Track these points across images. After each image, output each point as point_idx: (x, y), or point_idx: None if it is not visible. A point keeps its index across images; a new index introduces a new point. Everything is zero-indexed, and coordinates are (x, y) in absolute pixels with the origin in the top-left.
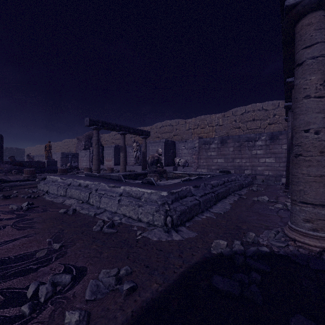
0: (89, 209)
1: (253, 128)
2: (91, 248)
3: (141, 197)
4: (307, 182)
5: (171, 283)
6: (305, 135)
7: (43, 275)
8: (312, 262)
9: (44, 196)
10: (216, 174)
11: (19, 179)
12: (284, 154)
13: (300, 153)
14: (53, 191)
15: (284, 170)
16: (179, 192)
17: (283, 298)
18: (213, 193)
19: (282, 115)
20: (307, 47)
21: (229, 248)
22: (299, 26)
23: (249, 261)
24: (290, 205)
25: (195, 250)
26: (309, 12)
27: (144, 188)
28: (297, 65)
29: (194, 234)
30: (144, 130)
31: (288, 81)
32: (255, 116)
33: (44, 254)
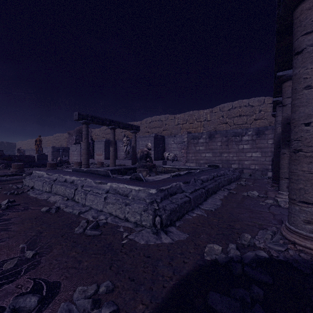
0: (74, 207)
1: (239, 123)
2: (70, 256)
3: (129, 195)
4: (308, 180)
5: (160, 303)
6: (306, 129)
7: (5, 296)
8: None
9: (28, 192)
10: (204, 168)
11: (6, 173)
12: (269, 149)
13: (300, 148)
14: (38, 186)
15: (269, 164)
16: (168, 188)
17: None
18: (203, 188)
19: (267, 111)
20: (308, 34)
21: (224, 254)
22: (299, 11)
23: (248, 270)
24: (281, 201)
25: (187, 256)
26: None
27: (132, 184)
28: (296, 54)
29: (185, 236)
30: (134, 125)
31: (279, 75)
32: (242, 111)
33: (12, 265)
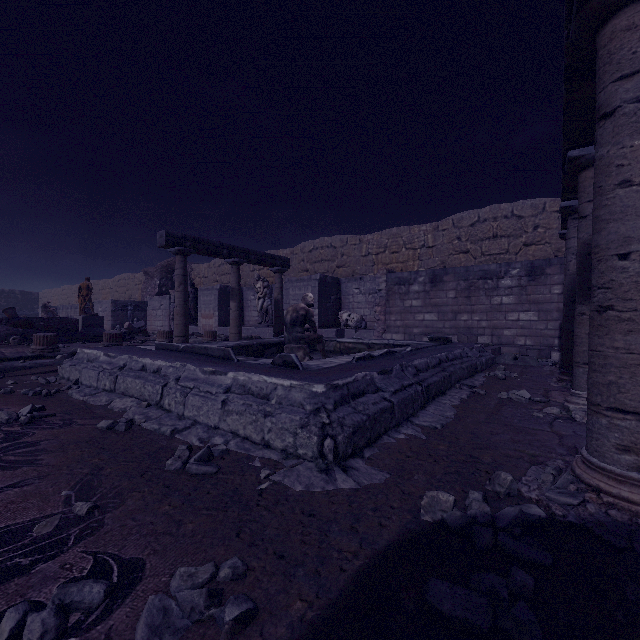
0: (161, 421)
1: (493, 252)
2: (159, 512)
3: (271, 396)
4: (625, 366)
5: (334, 599)
6: (621, 265)
7: (42, 583)
8: (639, 540)
9: (69, 392)
10: (422, 344)
11: (22, 354)
12: (555, 305)
13: (609, 303)
14: (89, 380)
15: (555, 337)
16: (349, 384)
17: (588, 633)
18: (418, 384)
19: (550, 227)
20: (624, 78)
21: (459, 511)
22: (607, 33)
23: (505, 541)
24: (576, 409)
25: (386, 514)
26: (628, 3)
27: (276, 375)
28: (602, 117)
29: (382, 477)
30: (278, 256)
31: (572, 156)
32: (498, 228)
33: (51, 529)
